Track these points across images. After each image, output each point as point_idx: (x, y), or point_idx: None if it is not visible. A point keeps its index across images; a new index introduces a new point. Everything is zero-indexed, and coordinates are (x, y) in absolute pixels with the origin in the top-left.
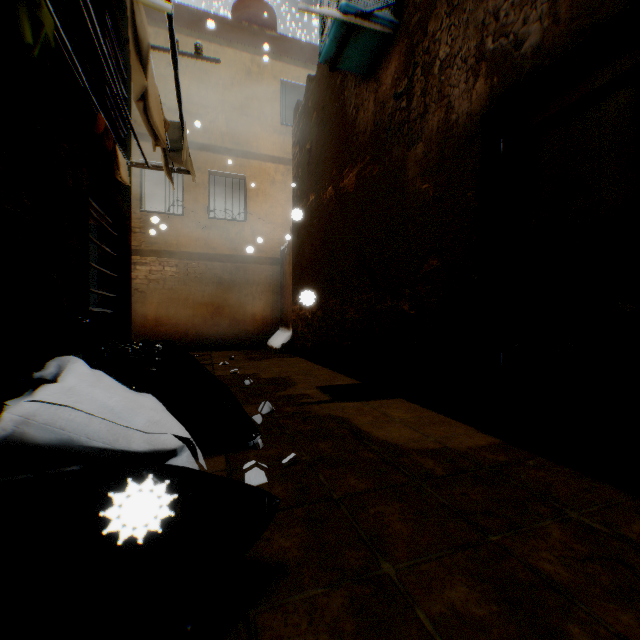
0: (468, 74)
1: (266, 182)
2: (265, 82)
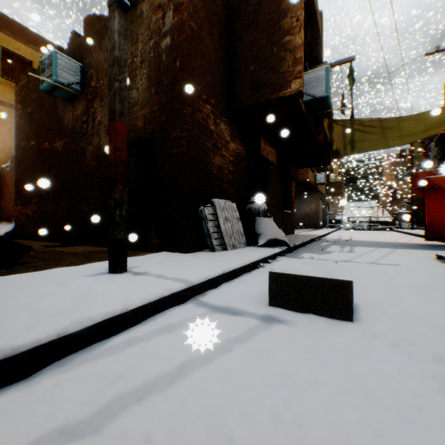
0: (106, 131)
1: None
2: None
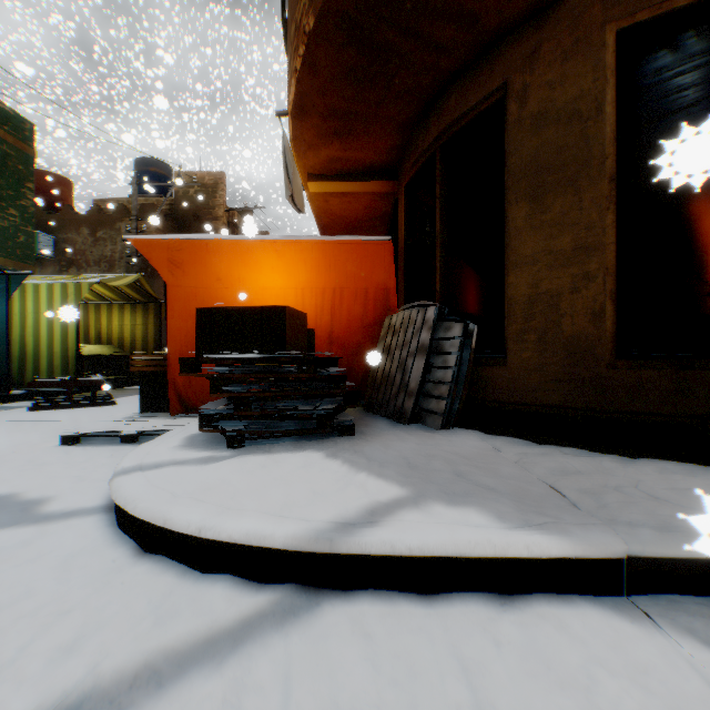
0: None
1: None
2: None
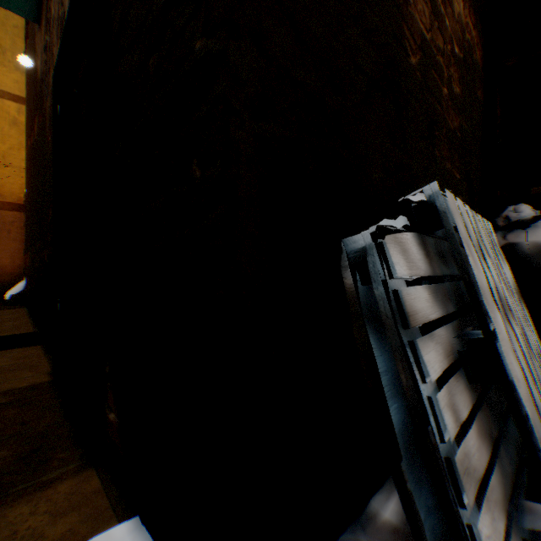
0: (58, 36)
1: (6, 121)
2: (4, 12)
